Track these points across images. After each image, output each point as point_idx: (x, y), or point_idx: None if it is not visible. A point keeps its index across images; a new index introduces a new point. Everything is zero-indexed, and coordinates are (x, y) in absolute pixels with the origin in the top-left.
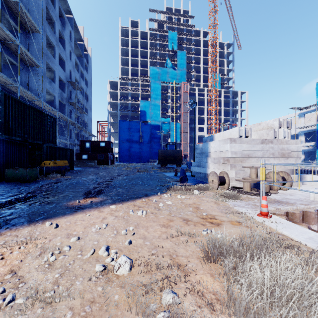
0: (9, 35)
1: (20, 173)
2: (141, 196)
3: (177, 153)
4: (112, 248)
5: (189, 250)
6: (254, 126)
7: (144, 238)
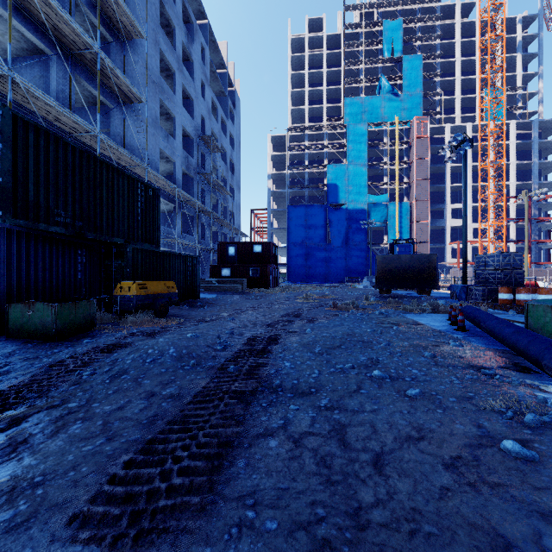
0: (78, 33)
1: (38, 315)
2: None
3: (423, 264)
4: None
5: None
6: None
7: None
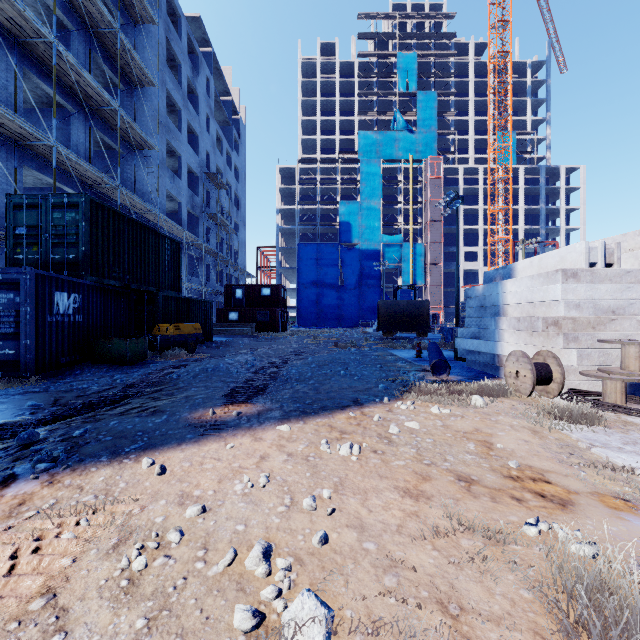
0: (102, 95)
1: (116, 347)
2: (345, 404)
3: (418, 308)
4: (278, 551)
5: (498, 593)
6: (623, 239)
7: (359, 529)
